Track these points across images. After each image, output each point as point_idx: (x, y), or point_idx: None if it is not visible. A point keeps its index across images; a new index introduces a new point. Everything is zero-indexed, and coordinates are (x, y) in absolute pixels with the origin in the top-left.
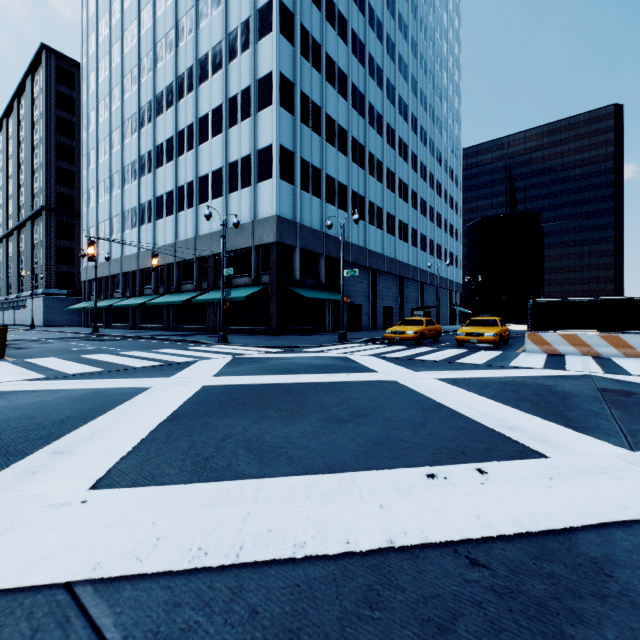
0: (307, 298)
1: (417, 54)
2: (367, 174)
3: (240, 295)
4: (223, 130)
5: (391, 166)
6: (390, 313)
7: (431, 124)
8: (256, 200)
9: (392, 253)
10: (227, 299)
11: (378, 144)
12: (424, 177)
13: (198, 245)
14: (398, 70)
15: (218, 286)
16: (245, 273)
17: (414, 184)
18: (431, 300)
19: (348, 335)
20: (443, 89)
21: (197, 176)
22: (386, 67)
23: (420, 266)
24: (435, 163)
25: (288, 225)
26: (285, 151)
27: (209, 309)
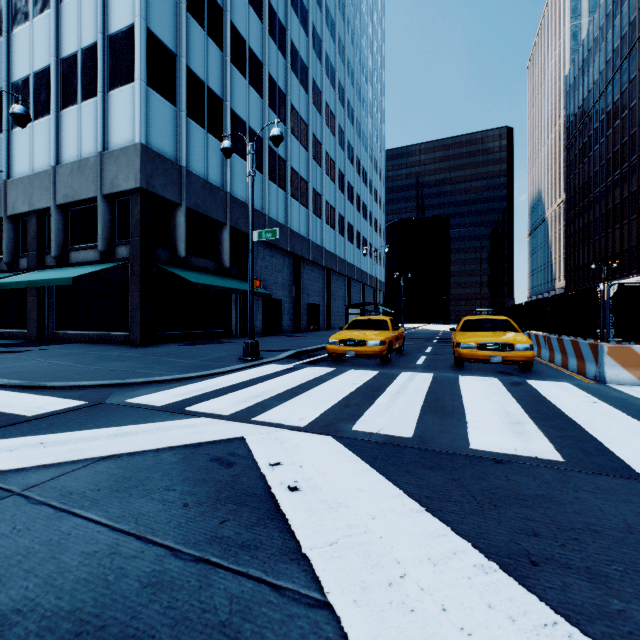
0: (195, 284)
1: (344, 16)
2: (289, 131)
3: (66, 275)
4: (52, 3)
5: (317, 133)
6: (316, 312)
7: (358, 103)
8: (107, 119)
9: (318, 239)
10: (41, 282)
11: (302, 99)
12: (351, 159)
13: (10, 195)
14: (325, 21)
15: (45, 264)
16: (91, 242)
17: (341, 164)
18: (357, 298)
19: (263, 343)
20: (369, 70)
21: (9, 81)
22: (311, 9)
23: (347, 259)
24: (361, 147)
25: (164, 166)
26: (159, 45)
27: (29, 302)
